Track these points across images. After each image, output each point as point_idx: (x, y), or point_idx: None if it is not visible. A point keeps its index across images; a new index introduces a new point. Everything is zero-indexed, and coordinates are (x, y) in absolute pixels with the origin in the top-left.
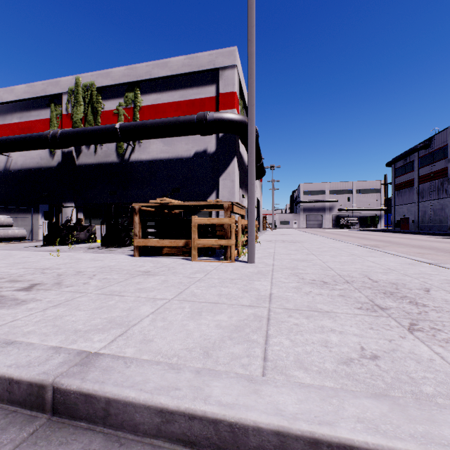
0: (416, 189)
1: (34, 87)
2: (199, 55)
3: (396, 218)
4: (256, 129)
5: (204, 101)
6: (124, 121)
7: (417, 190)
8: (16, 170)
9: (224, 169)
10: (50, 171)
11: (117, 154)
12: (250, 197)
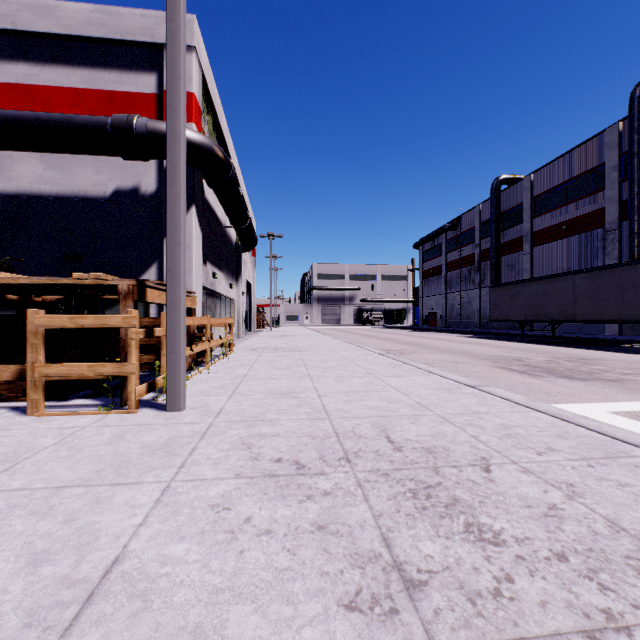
0: (444, 278)
1: None
2: (122, 10)
3: (425, 312)
4: (233, 165)
5: (135, 99)
6: None
7: (445, 279)
8: None
9: None
10: None
11: None
12: (172, 272)
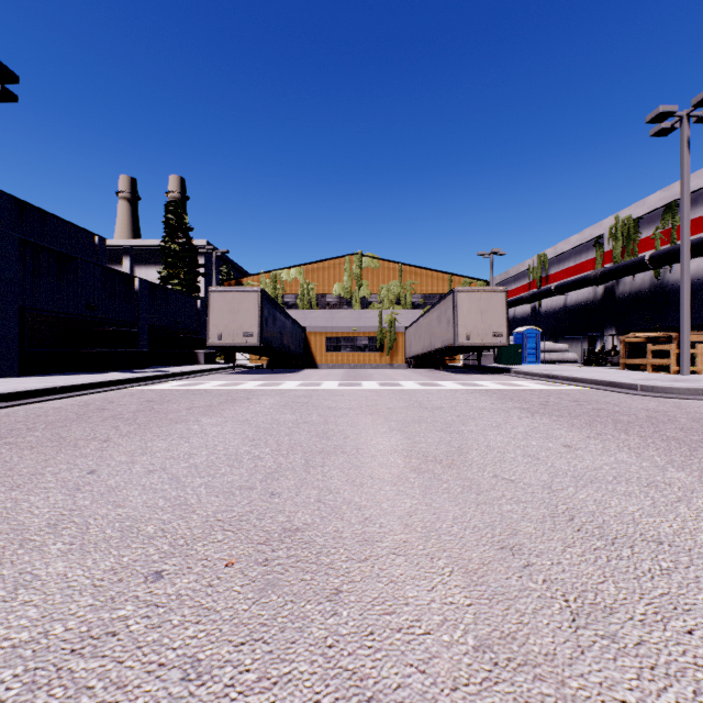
0: None
1: (583, 234)
2: None
3: None
4: None
5: None
6: (660, 244)
7: None
8: (571, 306)
9: None
10: (595, 303)
11: (653, 279)
12: (681, 332)
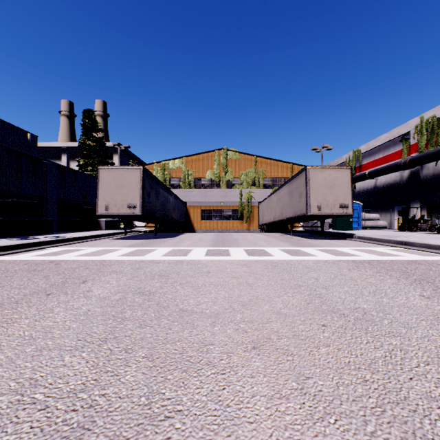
0: None
1: (391, 133)
2: None
3: None
4: None
5: None
6: None
7: None
8: (380, 186)
9: None
10: (401, 184)
11: None
12: None
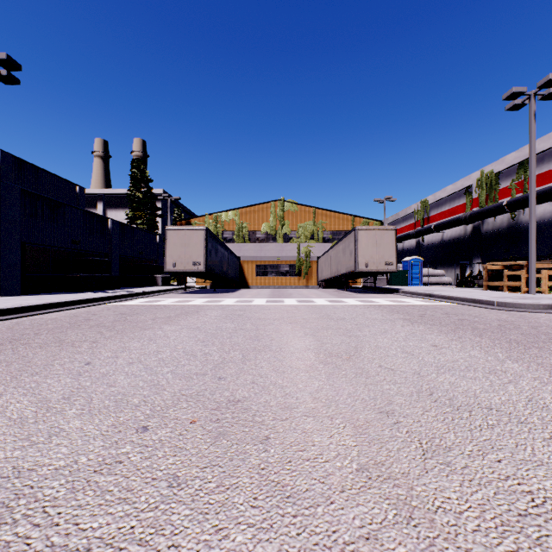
0: None
1: (456, 185)
2: None
3: None
4: None
5: None
6: (515, 193)
7: None
8: (447, 240)
9: None
10: (465, 238)
11: (510, 220)
12: (529, 261)
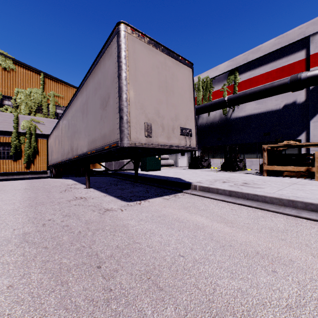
0: None
1: None
2: (288, 32)
3: None
4: None
5: (293, 65)
6: (226, 94)
7: None
8: None
9: (315, 113)
10: None
11: (222, 115)
12: None
